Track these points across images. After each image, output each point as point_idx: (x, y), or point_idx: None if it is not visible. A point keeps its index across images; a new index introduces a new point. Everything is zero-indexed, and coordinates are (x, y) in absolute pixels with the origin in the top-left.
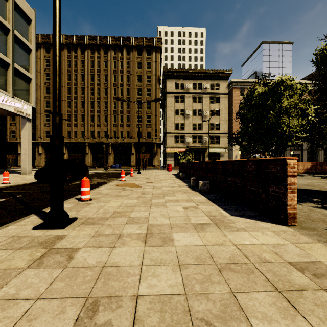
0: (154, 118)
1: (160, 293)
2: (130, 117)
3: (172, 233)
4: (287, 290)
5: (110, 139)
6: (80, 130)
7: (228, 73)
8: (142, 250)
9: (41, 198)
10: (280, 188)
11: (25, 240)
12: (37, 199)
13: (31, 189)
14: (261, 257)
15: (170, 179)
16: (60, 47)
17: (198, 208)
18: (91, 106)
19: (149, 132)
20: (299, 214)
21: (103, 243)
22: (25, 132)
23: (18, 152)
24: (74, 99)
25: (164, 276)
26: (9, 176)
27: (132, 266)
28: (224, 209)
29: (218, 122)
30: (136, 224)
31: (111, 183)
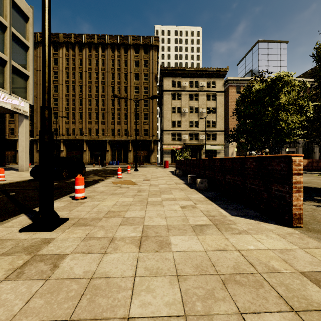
0: (151, 115)
1: (155, 314)
2: (127, 114)
3: (169, 236)
4: (305, 310)
5: (108, 137)
6: (78, 127)
7: (224, 71)
8: (136, 257)
9: (35, 196)
10: (284, 187)
11: (9, 244)
12: (30, 197)
13: (26, 187)
14: (269, 265)
15: (167, 176)
16: (50, 37)
17: (196, 207)
18: (89, 103)
19: (147, 129)
20: (303, 214)
21: (94, 249)
22: (23, 129)
23: (17, 149)
24: (72, 97)
25: (160, 290)
26: (7, 173)
27: (123, 278)
28: (223, 208)
29: (215, 120)
30: (131, 225)
31: (107, 180)
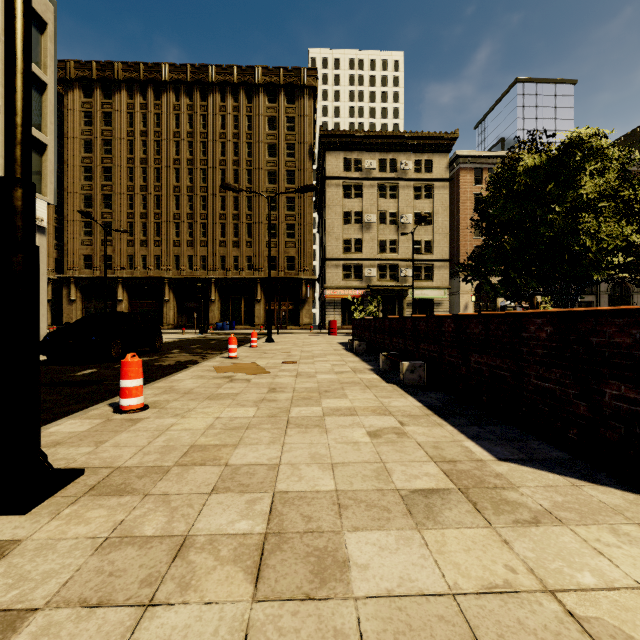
0: (302, 229)
1: None
2: (253, 227)
3: (343, 531)
4: None
5: (213, 272)
6: (154, 253)
7: (449, 138)
8: (243, 624)
9: None
10: None
11: None
12: None
13: None
14: None
15: (335, 353)
16: None
17: (406, 435)
18: (174, 204)
19: (292, 257)
20: None
21: (121, 585)
22: None
23: None
24: (141, 191)
25: None
26: None
27: None
28: (473, 438)
29: (431, 238)
30: (241, 493)
31: (205, 364)
